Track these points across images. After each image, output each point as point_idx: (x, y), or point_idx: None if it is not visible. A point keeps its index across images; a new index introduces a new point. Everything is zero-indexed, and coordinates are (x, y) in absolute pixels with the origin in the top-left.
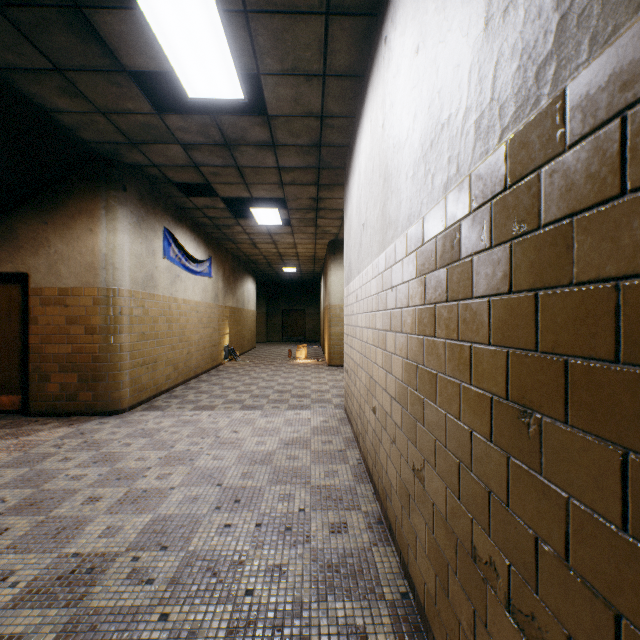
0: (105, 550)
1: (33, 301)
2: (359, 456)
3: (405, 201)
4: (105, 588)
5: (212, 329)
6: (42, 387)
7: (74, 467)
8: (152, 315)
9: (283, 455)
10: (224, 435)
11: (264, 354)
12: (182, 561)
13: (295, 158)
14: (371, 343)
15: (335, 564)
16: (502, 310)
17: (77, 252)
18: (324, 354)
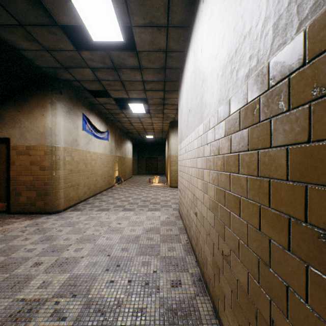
0: (40, 297)
1: (12, 153)
2: (187, 238)
3: (216, 91)
4: (37, 323)
5: (109, 167)
6: (17, 198)
7: (30, 244)
8: (76, 160)
9: (145, 237)
10: (113, 225)
11: (136, 180)
12: (84, 305)
13: (152, 75)
14: (194, 176)
15: (174, 308)
16: (300, 155)
17: (35, 126)
18: (167, 180)
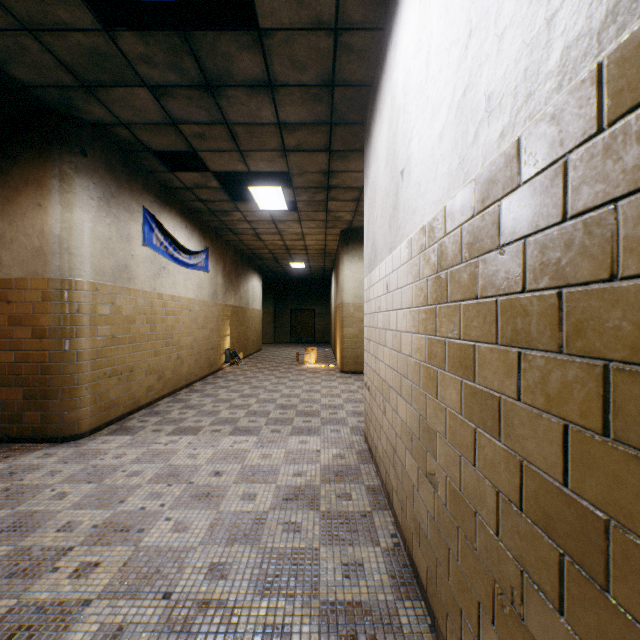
0: None
1: None
2: (393, 527)
3: None
4: None
5: (209, 330)
6: None
7: None
8: (126, 314)
9: (278, 523)
10: (200, 479)
11: (270, 357)
12: None
13: (300, 108)
14: (423, 359)
15: None
16: None
17: (22, 233)
18: (335, 357)
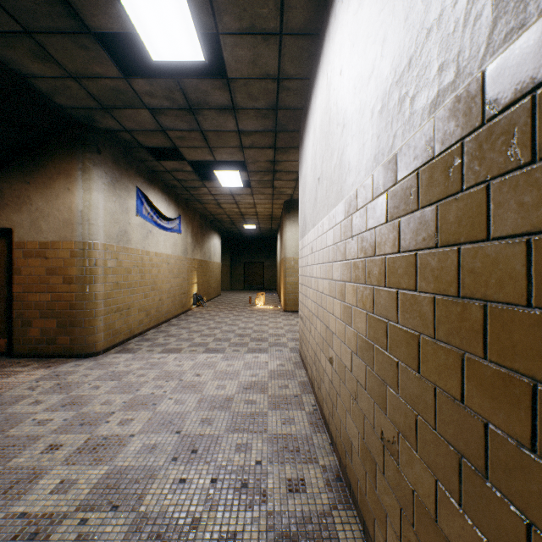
0: (54, 509)
1: (17, 254)
2: (314, 402)
3: (370, 140)
4: None
5: (182, 279)
6: (25, 332)
7: (42, 411)
8: (125, 266)
9: (241, 400)
10: (187, 378)
11: (228, 300)
12: (131, 525)
13: (254, 122)
14: (327, 293)
15: (293, 532)
16: None
17: (56, 209)
18: (280, 301)
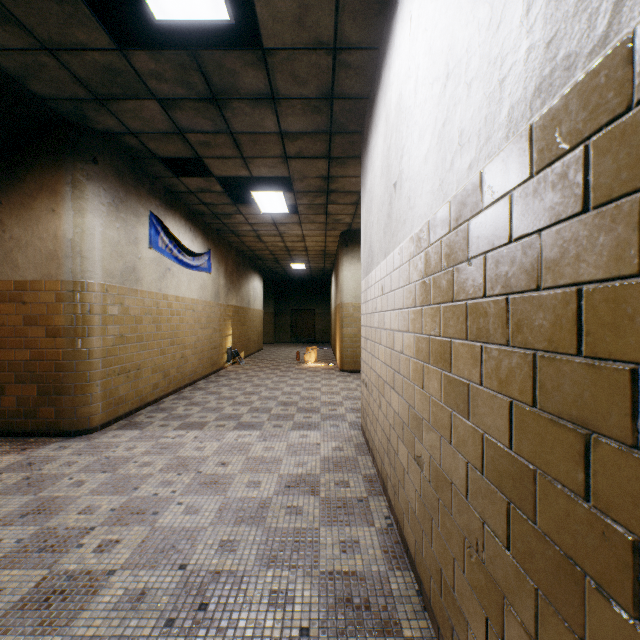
0: None
1: None
2: (387, 511)
3: (523, 60)
4: None
5: (212, 330)
6: None
7: None
8: (134, 314)
9: (281, 507)
10: (207, 469)
11: (271, 356)
12: None
13: (301, 118)
14: (412, 355)
15: None
16: None
17: (37, 237)
18: (335, 357)
